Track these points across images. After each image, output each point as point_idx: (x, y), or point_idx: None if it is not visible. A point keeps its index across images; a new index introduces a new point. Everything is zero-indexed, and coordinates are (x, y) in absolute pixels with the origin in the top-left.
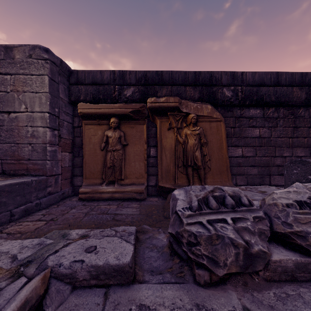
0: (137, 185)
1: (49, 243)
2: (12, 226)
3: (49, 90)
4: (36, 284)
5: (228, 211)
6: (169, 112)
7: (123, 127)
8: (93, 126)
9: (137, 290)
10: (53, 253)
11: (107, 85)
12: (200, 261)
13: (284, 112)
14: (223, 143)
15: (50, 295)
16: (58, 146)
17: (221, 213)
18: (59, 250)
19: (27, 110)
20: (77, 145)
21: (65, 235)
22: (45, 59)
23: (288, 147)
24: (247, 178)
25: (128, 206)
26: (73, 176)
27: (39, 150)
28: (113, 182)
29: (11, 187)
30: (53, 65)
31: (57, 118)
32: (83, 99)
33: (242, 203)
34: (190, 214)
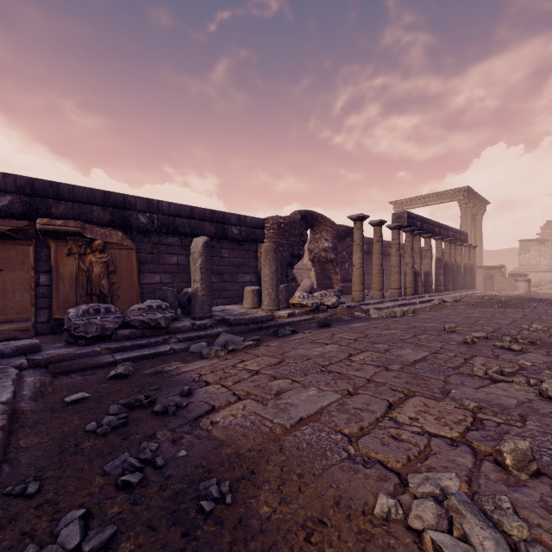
0: (20, 322)
1: None
2: None
3: None
4: None
5: (100, 315)
6: (69, 237)
7: None
8: None
9: (45, 352)
10: None
11: None
12: (81, 334)
13: None
14: (134, 271)
15: None
16: None
17: (96, 316)
18: None
19: None
20: None
21: None
22: None
23: None
24: None
25: None
26: None
27: None
28: None
29: None
30: None
31: None
32: None
33: (111, 311)
34: (77, 317)
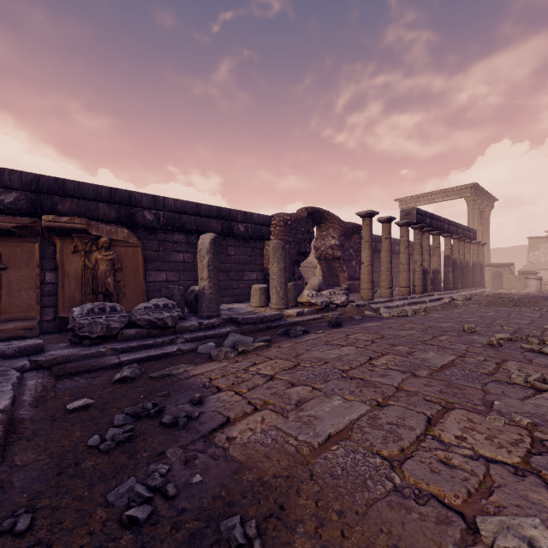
0: (25, 321)
1: None
2: None
3: None
4: None
5: (106, 314)
6: (74, 234)
7: None
8: None
9: (48, 353)
10: None
11: None
12: (85, 334)
13: None
14: (140, 268)
15: None
16: None
17: (101, 315)
18: None
19: None
20: None
21: None
22: None
23: None
24: None
25: None
26: None
27: None
28: None
29: None
30: None
31: None
32: None
33: (116, 310)
34: (81, 316)
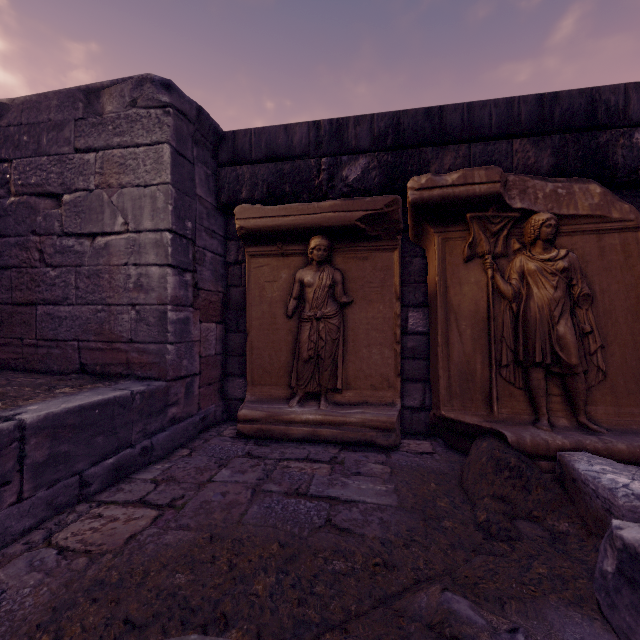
0: (377, 408)
1: None
2: (79, 517)
3: (172, 177)
4: None
5: None
6: (470, 213)
7: (340, 259)
8: (268, 260)
9: None
10: None
11: (301, 158)
12: None
13: None
14: None
15: None
16: (193, 308)
17: None
18: None
19: (128, 227)
20: (234, 305)
21: None
22: (165, 104)
23: None
24: None
25: (358, 471)
26: (225, 375)
27: (152, 320)
28: (315, 395)
29: (82, 415)
30: (182, 119)
31: (191, 245)
32: (247, 197)
33: None
34: None
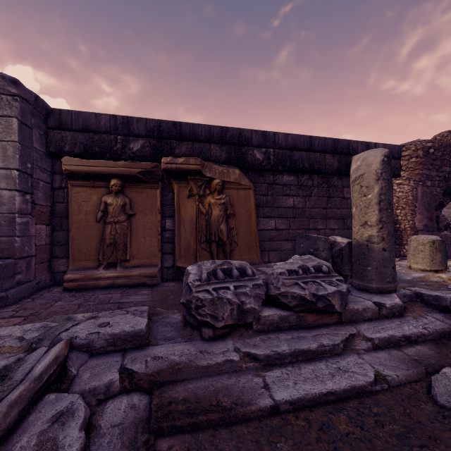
0: (148, 267)
1: (55, 326)
2: None
3: (18, 138)
4: (62, 346)
5: (232, 281)
6: (189, 176)
7: (129, 191)
8: (84, 189)
9: (151, 349)
10: (64, 331)
11: (106, 134)
12: (205, 319)
13: (318, 181)
14: (252, 214)
15: (71, 360)
16: (31, 215)
17: (226, 282)
18: (70, 329)
19: None
20: (59, 214)
21: (70, 318)
22: (13, 94)
23: (322, 219)
24: (280, 254)
25: (136, 293)
26: (51, 258)
27: (3, 223)
28: (114, 264)
29: None
30: (25, 103)
31: (30, 177)
32: (69, 150)
33: (246, 274)
34: (199, 284)
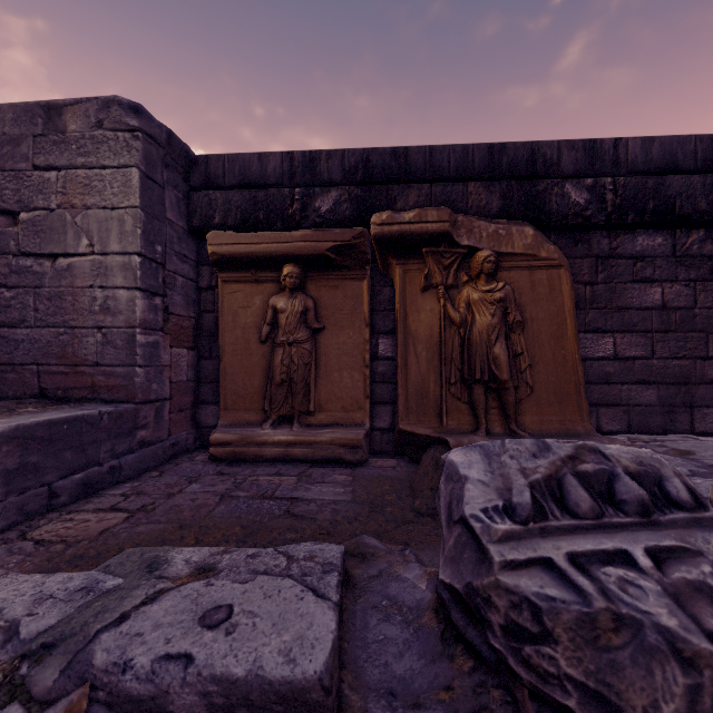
0: (347, 428)
1: (111, 588)
2: (51, 521)
3: (141, 201)
4: None
5: (629, 524)
6: (425, 248)
7: (313, 287)
8: (242, 286)
9: None
10: (112, 625)
11: (275, 187)
12: (556, 697)
13: None
14: (567, 322)
15: None
16: (163, 332)
17: (611, 531)
18: (131, 616)
19: (94, 249)
20: (207, 331)
21: (155, 566)
22: (133, 128)
23: None
24: (627, 413)
25: (323, 480)
26: (197, 403)
27: (119, 343)
28: (289, 419)
29: (51, 430)
30: (151, 143)
31: (161, 269)
32: (221, 222)
33: (670, 499)
34: (510, 531)
